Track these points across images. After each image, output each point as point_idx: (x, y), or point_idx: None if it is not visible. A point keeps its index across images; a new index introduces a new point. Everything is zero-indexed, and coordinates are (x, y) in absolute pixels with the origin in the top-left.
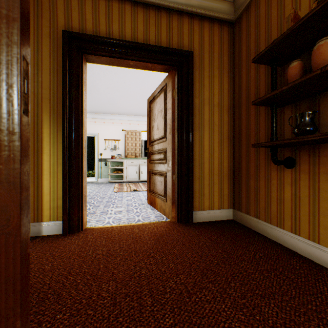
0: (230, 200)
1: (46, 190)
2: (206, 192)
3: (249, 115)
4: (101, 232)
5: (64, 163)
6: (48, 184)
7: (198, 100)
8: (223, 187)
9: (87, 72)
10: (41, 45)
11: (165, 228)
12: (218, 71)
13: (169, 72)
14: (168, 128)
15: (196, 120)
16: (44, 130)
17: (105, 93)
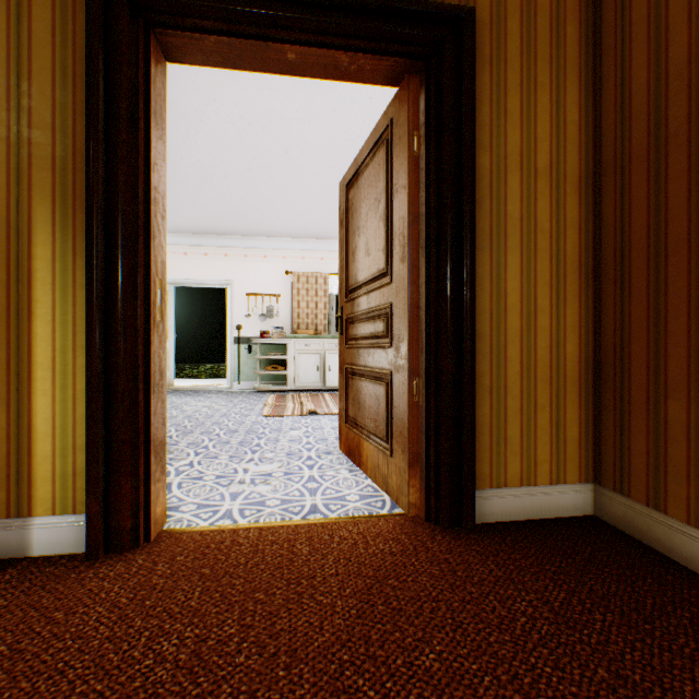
0: (587, 458)
1: (44, 425)
2: (512, 433)
3: (665, 190)
4: (198, 551)
5: (91, 346)
6: (48, 406)
7: (487, 156)
8: (563, 419)
9: (196, 126)
10: (29, 2)
11: (391, 543)
12: (549, 70)
13: (400, 81)
14: (397, 247)
15: (481, 218)
16: (38, 251)
17: (243, 183)
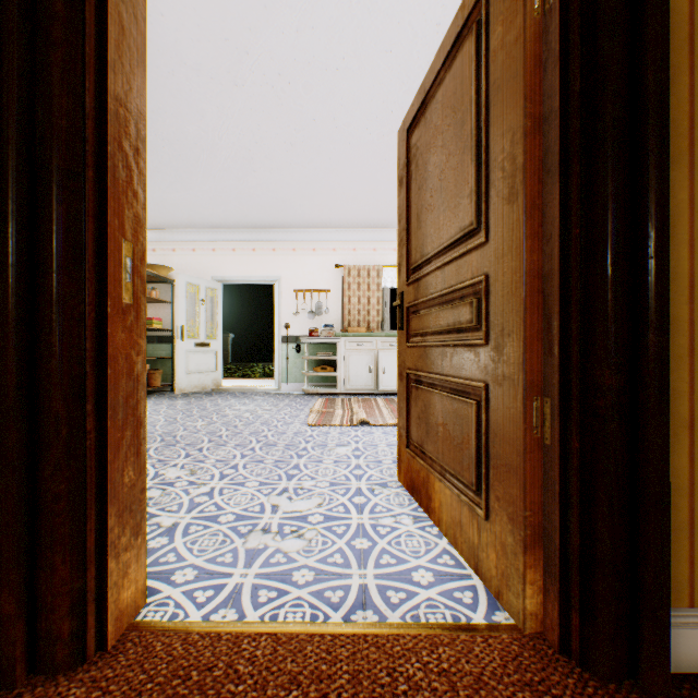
0: None
1: None
2: None
3: None
4: (166, 690)
5: (3, 344)
6: None
7: None
8: None
9: (231, 93)
10: None
11: None
12: None
13: None
14: (498, 181)
15: (671, 104)
16: None
17: (287, 164)
